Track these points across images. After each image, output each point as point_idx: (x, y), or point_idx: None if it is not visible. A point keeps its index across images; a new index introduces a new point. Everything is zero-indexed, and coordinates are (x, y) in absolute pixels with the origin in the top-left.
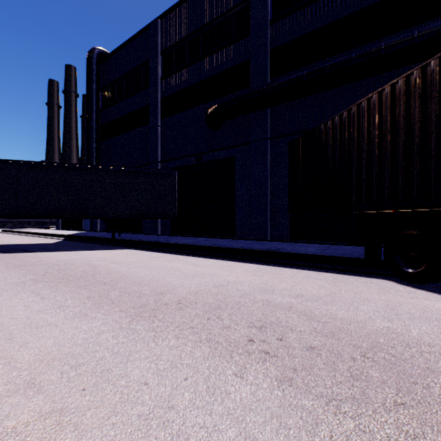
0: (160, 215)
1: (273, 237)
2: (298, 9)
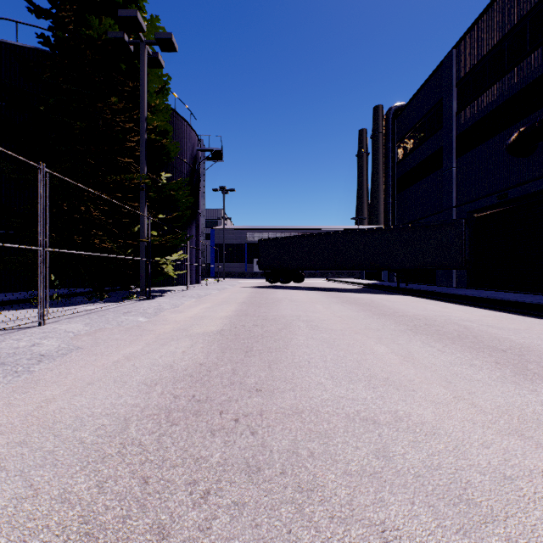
0: (443, 266)
1: None
2: None
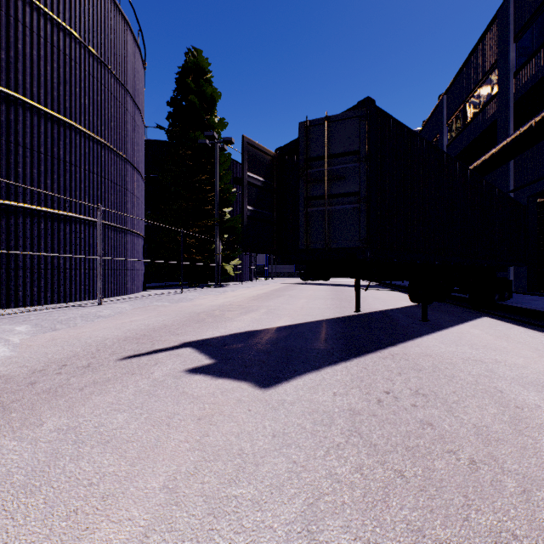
0: None
1: (515, 288)
2: (533, 56)
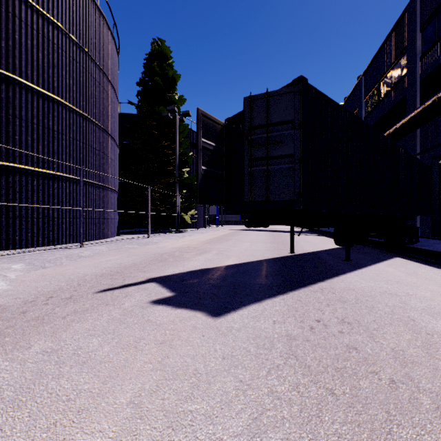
0: None
1: (421, 234)
2: (436, 44)
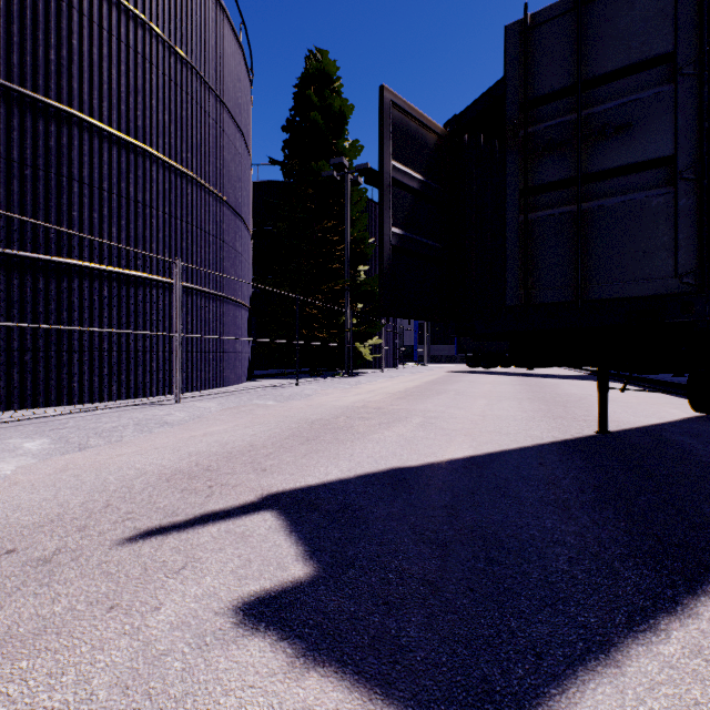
0: None
1: None
2: None
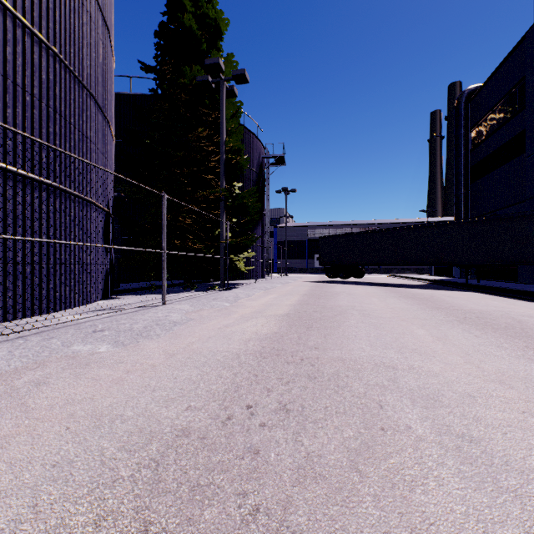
0: (520, 261)
1: None
2: None
